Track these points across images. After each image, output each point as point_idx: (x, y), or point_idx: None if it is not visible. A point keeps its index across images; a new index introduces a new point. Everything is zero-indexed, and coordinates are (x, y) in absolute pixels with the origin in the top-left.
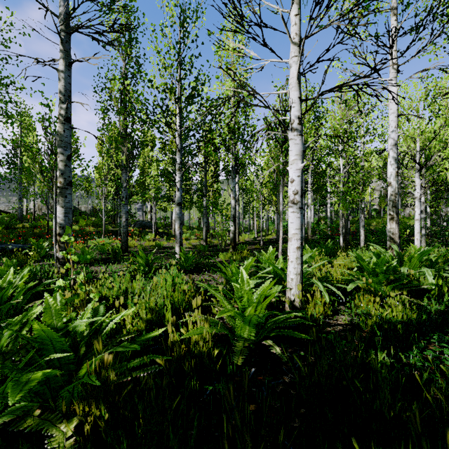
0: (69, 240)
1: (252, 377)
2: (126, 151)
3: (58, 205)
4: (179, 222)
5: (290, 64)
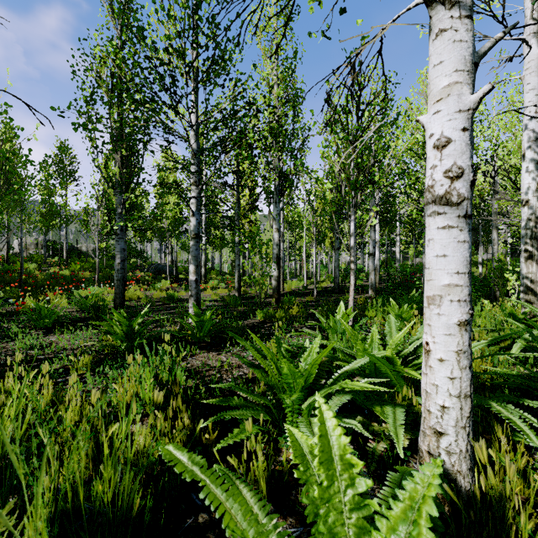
0: None
1: None
2: (120, 160)
3: None
4: (195, 263)
5: None
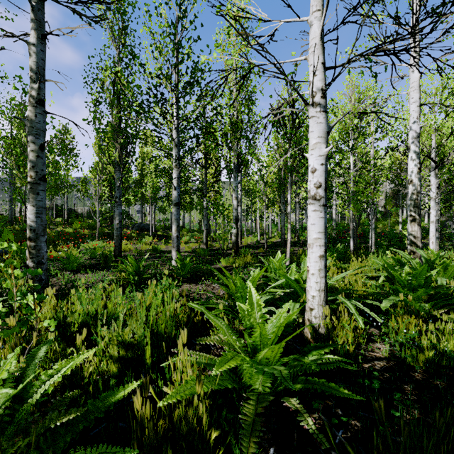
0: (10, 249)
1: None
2: (119, 147)
3: (28, 203)
4: (177, 224)
5: (310, 22)
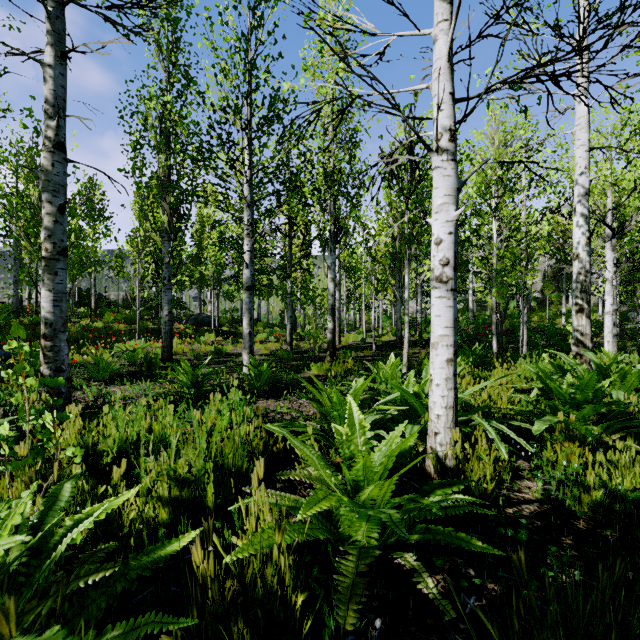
0: (20, 350)
1: None
2: (169, 209)
3: (43, 287)
4: (249, 315)
5: (434, 37)
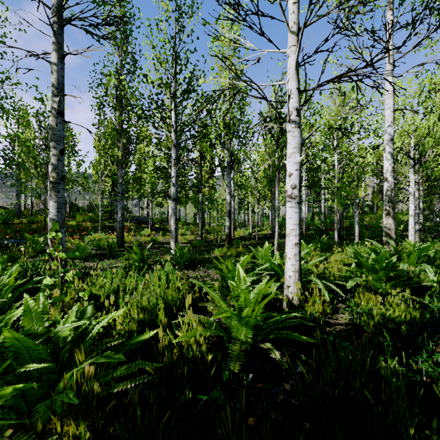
0: (57, 237)
1: (250, 384)
2: (122, 147)
3: (51, 200)
4: (175, 217)
5: (287, 54)
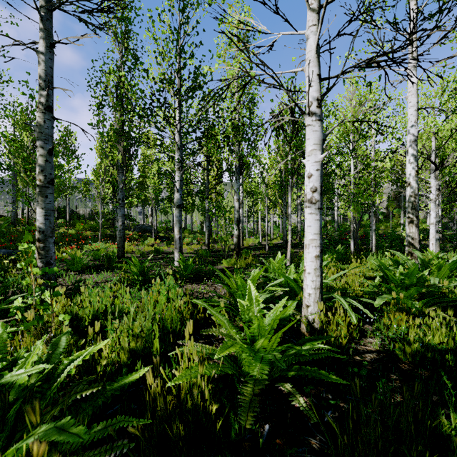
0: (29, 249)
1: (266, 441)
2: (122, 150)
3: (37, 206)
4: (179, 225)
5: (306, 36)
